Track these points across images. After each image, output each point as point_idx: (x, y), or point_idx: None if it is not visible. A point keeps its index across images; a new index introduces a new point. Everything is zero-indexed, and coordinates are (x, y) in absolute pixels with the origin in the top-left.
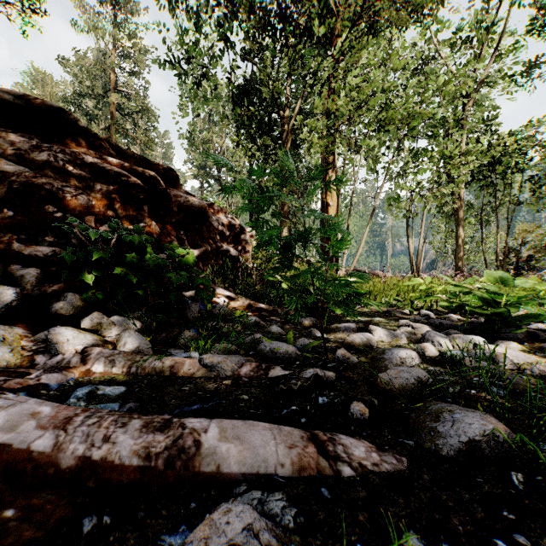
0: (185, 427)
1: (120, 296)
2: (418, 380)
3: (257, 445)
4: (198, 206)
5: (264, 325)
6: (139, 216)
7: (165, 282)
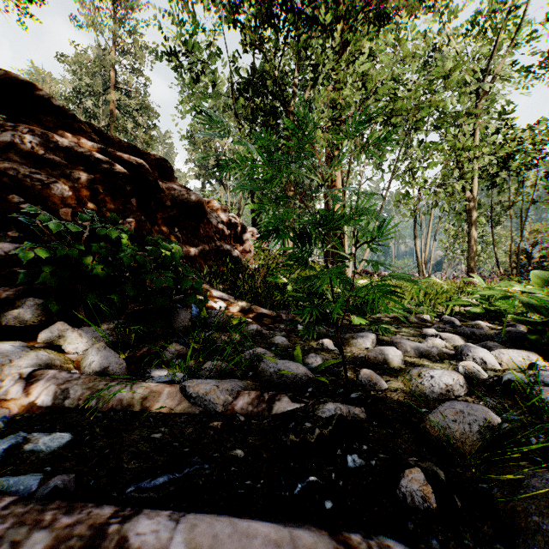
0: (126, 548)
1: (90, 302)
2: (486, 426)
3: None
4: (194, 200)
5: (266, 334)
6: (126, 210)
7: (147, 285)
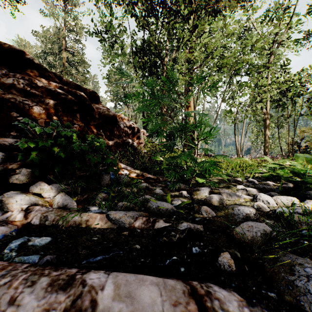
0: (85, 285)
1: (57, 170)
2: (264, 233)
3: (145, 304)
4: (111, 114)
5: (151, 188)
6: (74, 120)
7: (87, 161)
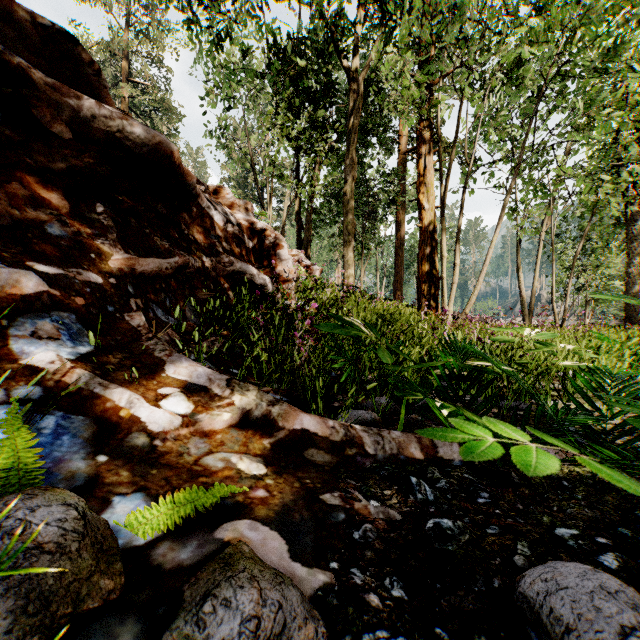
0: None
1: None
2: None
3: None
4: (144, 140)
5: None
6: None
7: None
